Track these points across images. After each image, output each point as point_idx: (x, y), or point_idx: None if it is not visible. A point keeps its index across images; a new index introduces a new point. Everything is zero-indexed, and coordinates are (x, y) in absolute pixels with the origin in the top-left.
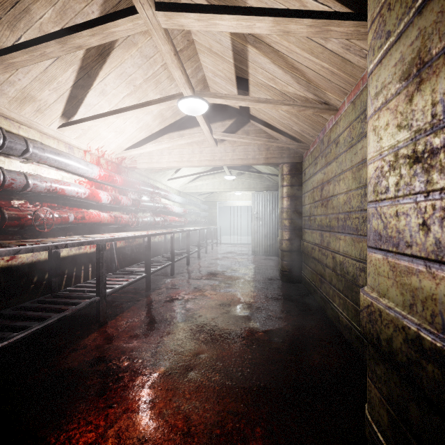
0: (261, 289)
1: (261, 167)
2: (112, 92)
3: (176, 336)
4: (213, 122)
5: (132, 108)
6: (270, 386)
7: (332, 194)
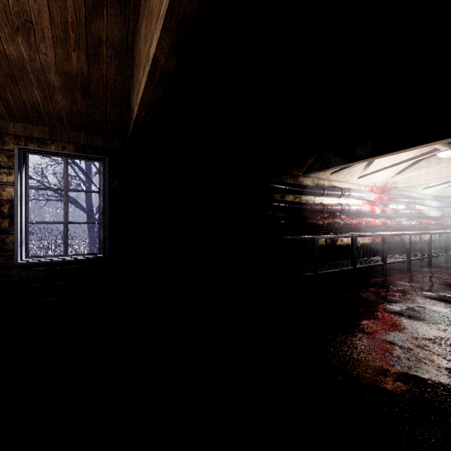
0: None
1: None
2: None
3: (436, 287)
4: None
5: (402, 162)
6: None
7: None
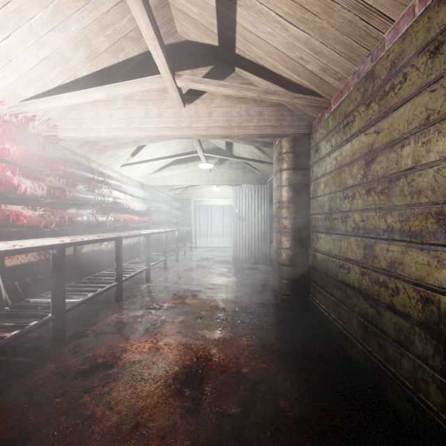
0: (252, 329)
1: (245, 154)
2: None
3: None
4: (178, 70)
5: None
6: None
7: (409, 164)
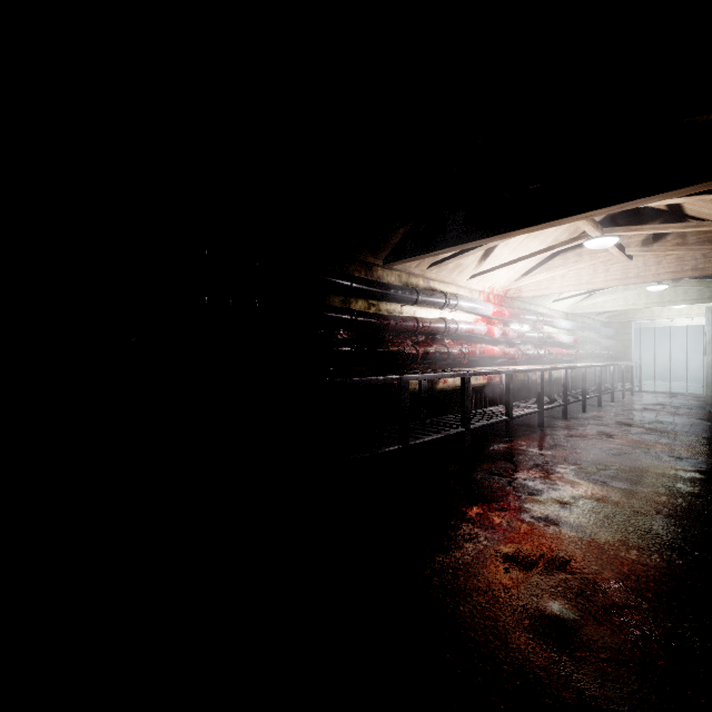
0: (704, 444)
1: None
2: (513, 241)
3: (586, 456)
4: None
5: (535, 255)
6: (684, 489)
7: None
